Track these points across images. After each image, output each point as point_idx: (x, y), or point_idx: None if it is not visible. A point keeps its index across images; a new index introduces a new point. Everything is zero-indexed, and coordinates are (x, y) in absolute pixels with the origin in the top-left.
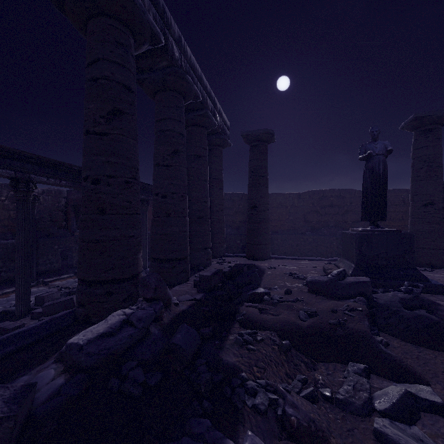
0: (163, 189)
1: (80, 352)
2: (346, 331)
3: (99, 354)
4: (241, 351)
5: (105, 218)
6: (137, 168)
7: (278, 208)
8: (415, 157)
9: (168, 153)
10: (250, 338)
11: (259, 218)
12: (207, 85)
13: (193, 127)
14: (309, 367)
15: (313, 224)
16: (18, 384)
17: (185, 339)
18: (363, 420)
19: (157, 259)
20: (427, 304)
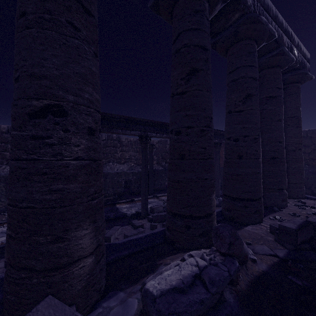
0: (234, 133)
1: (152, 305)
2: None
3: None
4: None
5: (184, 163)
6: (210, 117)
7: None
8: None
9: (239, 99)
10: None
11: None
12: (282, 22)
13: (265, 70)
14: None
15: None
16: None
17: None
18: None
19: (228, 196)
20: None
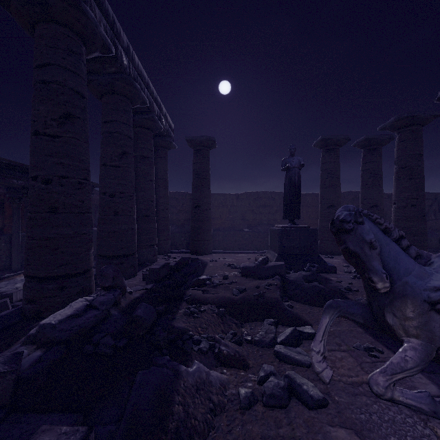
0: (111, 189)
1: (53, 330)
2: (265, 299)
3: (72, 330)
4: (188, 319)
5: (58, 217)
6: (88, 169)
7: (219, 207)
8: (323, 169)
9: (116, 154)
10: (196, 310)
11: (202, 217)
12: (153, 91)
13: (140, 129)
14: (239, 326)
15: (250, 222)
16: (7, 353)
17: (145, 312)
18: (270, 349)
19: (104, 256)
20: (319, 278)
